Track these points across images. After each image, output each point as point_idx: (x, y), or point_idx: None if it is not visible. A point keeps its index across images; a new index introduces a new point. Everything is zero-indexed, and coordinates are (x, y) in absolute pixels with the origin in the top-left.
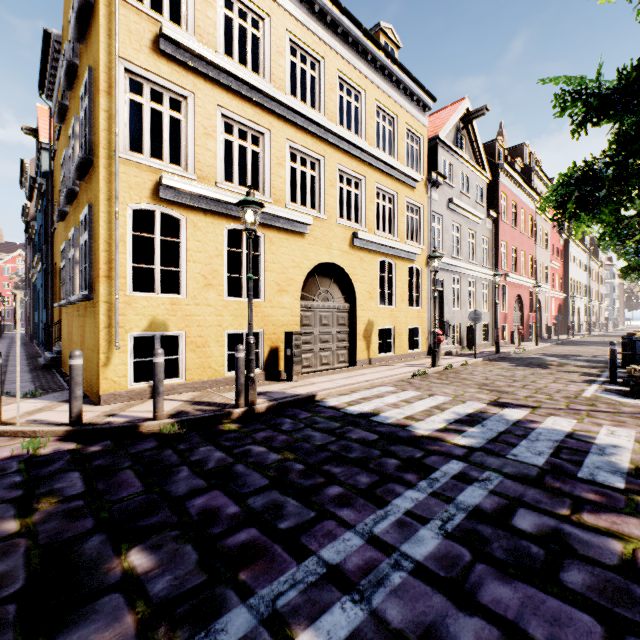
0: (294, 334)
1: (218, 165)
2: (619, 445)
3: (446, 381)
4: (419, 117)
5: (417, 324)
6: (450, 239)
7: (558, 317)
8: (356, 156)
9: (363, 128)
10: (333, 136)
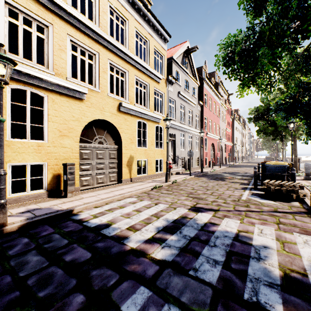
0: (68, 165)
1: (1, 38)
2: (268, 245)
3: (170, 191)
4: (162, 44)
5: (161, 157)
6: (179, 113)
7: (229, 154)
8: (122, 57)
9: (127, 42)
10: (105, 41)
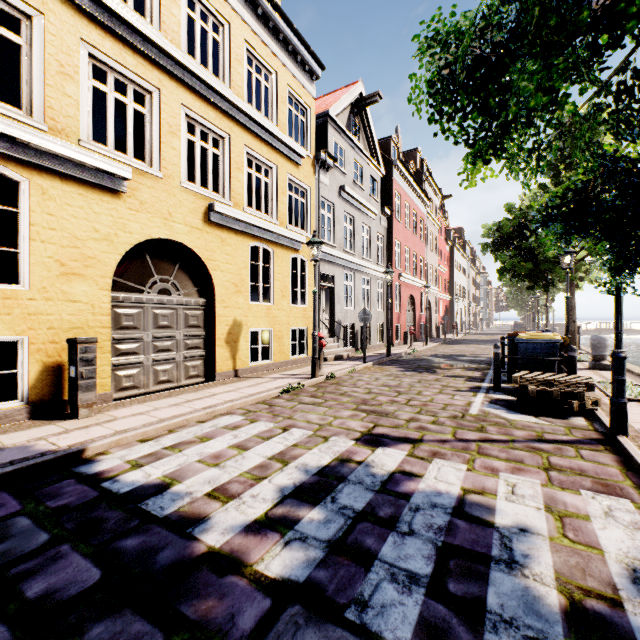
0: (80, 343)
1: None
2: (529, 525)
3: (320, 399)
4: (305, 83)
5: (303, 325)
6: (342, 231)
7: (445, 317)
8: (214, 103)
9: (227, 71)
10: (174, 63)
